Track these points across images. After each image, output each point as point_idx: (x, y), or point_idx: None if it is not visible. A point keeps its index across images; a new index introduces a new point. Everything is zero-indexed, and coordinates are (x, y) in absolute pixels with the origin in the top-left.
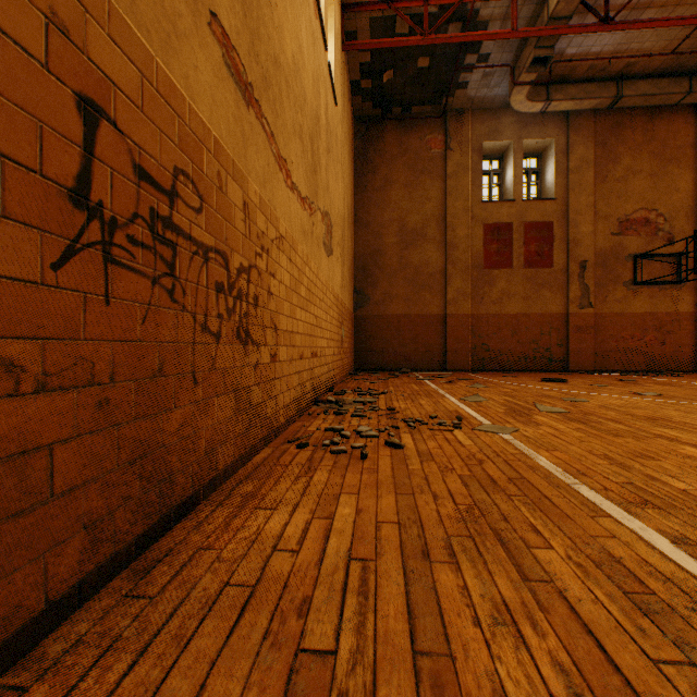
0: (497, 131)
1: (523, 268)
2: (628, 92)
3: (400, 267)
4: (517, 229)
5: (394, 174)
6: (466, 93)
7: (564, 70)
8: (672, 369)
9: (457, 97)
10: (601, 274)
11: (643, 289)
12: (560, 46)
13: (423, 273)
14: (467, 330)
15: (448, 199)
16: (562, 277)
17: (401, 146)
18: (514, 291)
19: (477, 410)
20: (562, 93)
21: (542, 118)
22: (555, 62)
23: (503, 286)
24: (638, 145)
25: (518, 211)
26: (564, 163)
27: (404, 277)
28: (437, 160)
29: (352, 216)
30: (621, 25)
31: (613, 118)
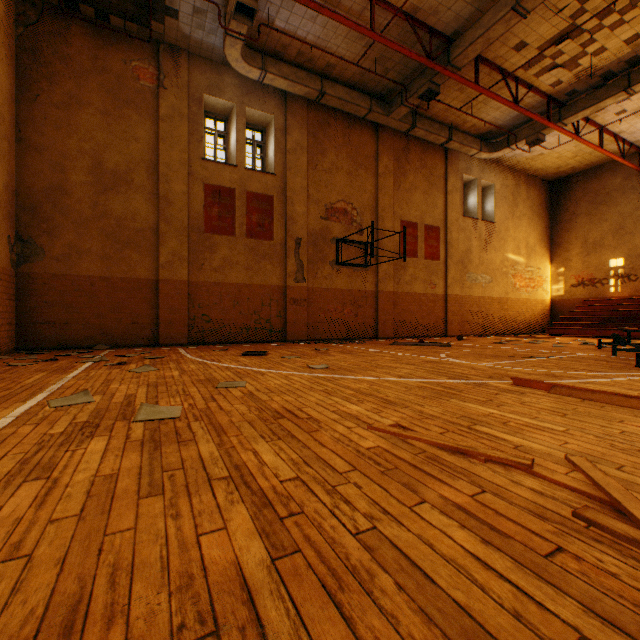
0: (219, 87)
1: (246, 237)
2: (330, 91)
3: (95, 215)
4: (240, 196)
5: (86, 94)
6: (179, 26)
7: (278, 44)
8: (362, 337)
9: (170, 27)
10: (313, 253)
11: (343, 269)
12: (269, 12)
13: (128, 228)
14: (185, 299)
15: (161, 145)
16: (282, 251)
17: (96, 60)
18: (237, 260)
19: (6, 435)
20: (277, 68)
21: (264, 91)
22: (265, 25)
23: (226, 254)
24: (340, 145)
25: (241, 179)
26: (284, 143)
27: (101, 228)
28: (148, 95)
29: (6, 127)
30: (313, 3)
31: (322, 115)
